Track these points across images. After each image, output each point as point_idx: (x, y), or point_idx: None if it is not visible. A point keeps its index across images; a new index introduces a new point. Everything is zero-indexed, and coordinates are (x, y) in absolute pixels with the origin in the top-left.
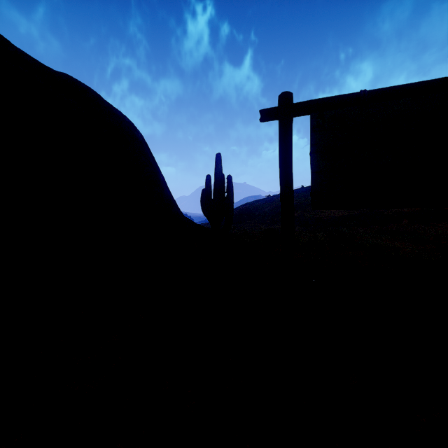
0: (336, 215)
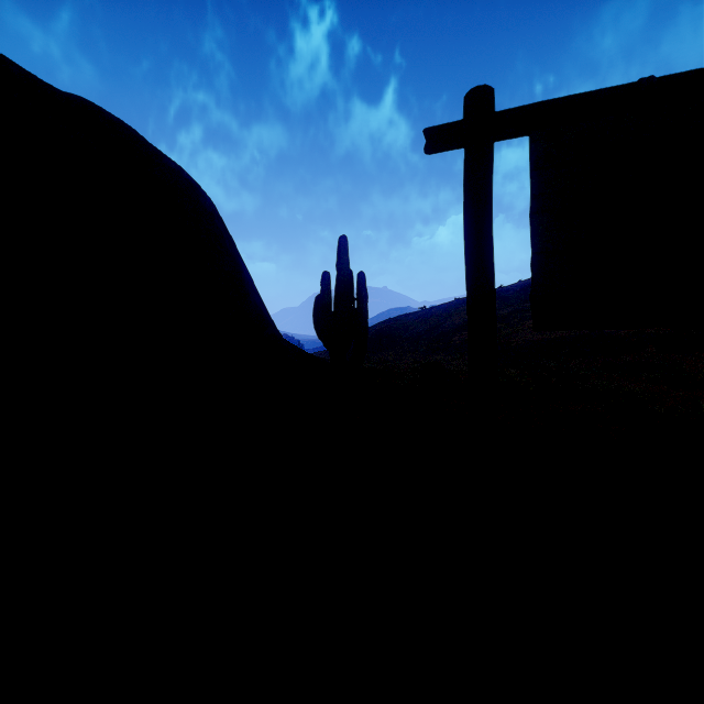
0: (534, 338)
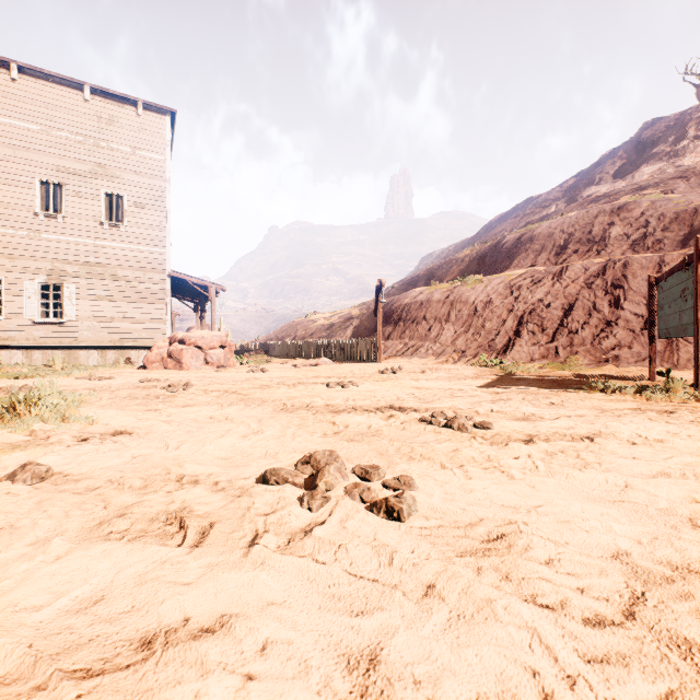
0: None
